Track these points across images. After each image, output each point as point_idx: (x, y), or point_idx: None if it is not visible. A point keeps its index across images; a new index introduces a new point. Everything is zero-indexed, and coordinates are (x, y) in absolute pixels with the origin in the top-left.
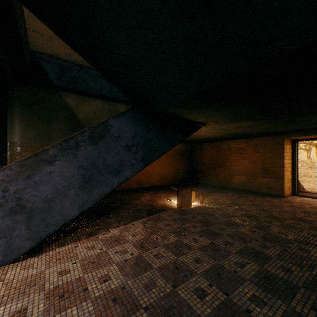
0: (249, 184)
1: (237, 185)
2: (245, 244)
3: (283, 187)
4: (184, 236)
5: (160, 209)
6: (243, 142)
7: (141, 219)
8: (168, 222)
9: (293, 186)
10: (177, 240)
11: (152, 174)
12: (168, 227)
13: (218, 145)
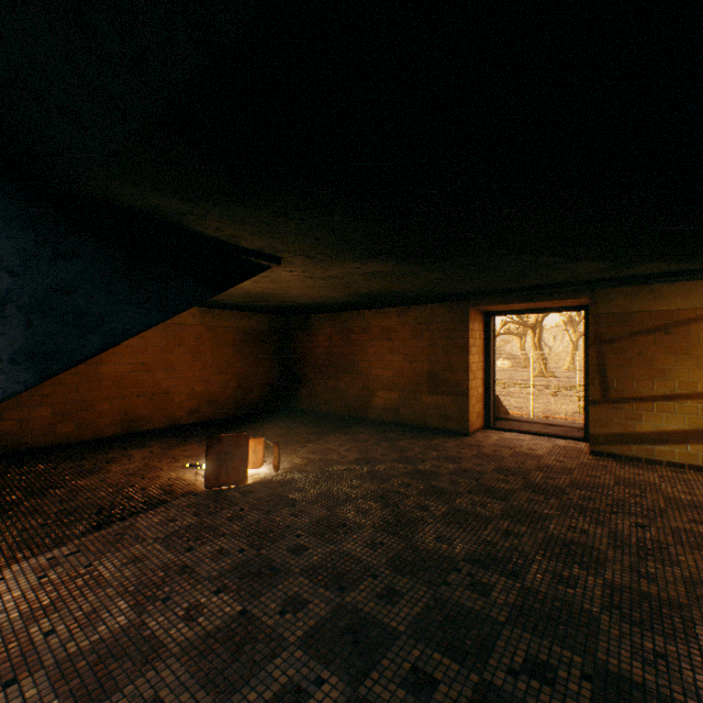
0: (405, 408)
1: (382, 413)
2: (341, 599)
3: (467, 414)
4: (164, 599)
5: (147, 502)
6: (394, 316)
7: (52, 549)
8: (144, 549)
9: (488, 410)
10: (126, 626)
11: (172, 394)
12: (130, 569)
13: (345, 322)
